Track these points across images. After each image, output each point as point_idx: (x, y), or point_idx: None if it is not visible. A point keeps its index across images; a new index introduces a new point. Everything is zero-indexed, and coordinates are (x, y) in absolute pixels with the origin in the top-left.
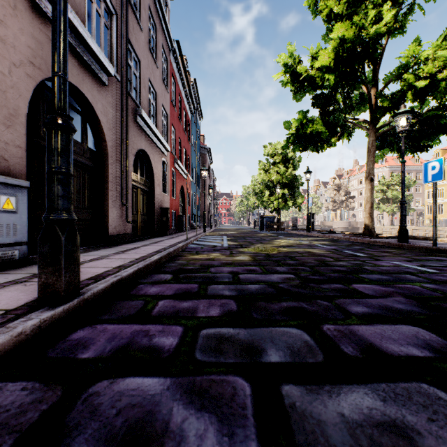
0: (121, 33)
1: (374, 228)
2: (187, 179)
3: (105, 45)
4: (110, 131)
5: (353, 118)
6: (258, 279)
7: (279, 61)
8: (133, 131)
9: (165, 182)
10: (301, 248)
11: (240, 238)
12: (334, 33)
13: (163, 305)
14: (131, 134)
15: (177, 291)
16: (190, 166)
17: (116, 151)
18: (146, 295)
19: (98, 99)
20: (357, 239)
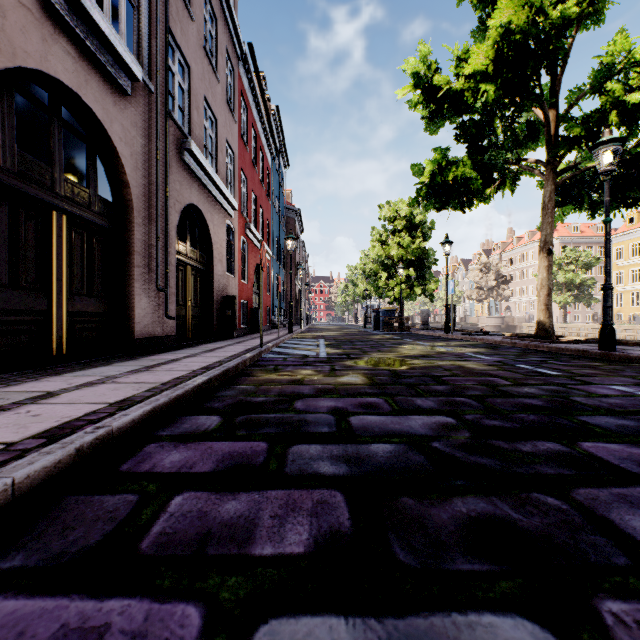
0: (156, 16)
1: (552, 326)
2: (261, 248)
3: (130, 36)
4: (137, 171)
5: (518, 158)
6: (387, 427)
7: (405, 69)
8: (178, 175)
9: (232, 257)
10: (445, 359)
11: (345, 343)
12: (493, 19)
13: (177, 511)
14: (174, 179)
15: (222, 463)
16: (270, 235)
17: (147, 205)
18: (151, 474)
19: (114, 117)
20: (530, 345)
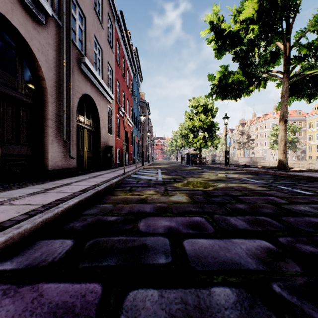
0: None
1: (287, 162)
2: (124, 117)
3: None
4: (50, 71)
5: (266, 70)
6: (218, 255)
7: (205, 20)
8: (78, 77)
9: (111, 125)
10: (233, 182)
11: (172, 171)
12: None
13: None
14: (75, 79)
15: None
16: (132, 115)
17: (57, 91)
18: None
19: (33, 36)
20: (276, 173)
